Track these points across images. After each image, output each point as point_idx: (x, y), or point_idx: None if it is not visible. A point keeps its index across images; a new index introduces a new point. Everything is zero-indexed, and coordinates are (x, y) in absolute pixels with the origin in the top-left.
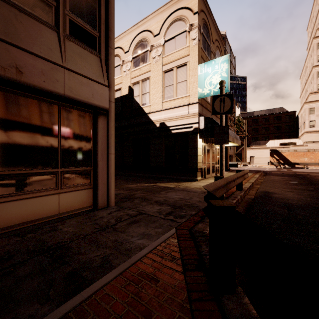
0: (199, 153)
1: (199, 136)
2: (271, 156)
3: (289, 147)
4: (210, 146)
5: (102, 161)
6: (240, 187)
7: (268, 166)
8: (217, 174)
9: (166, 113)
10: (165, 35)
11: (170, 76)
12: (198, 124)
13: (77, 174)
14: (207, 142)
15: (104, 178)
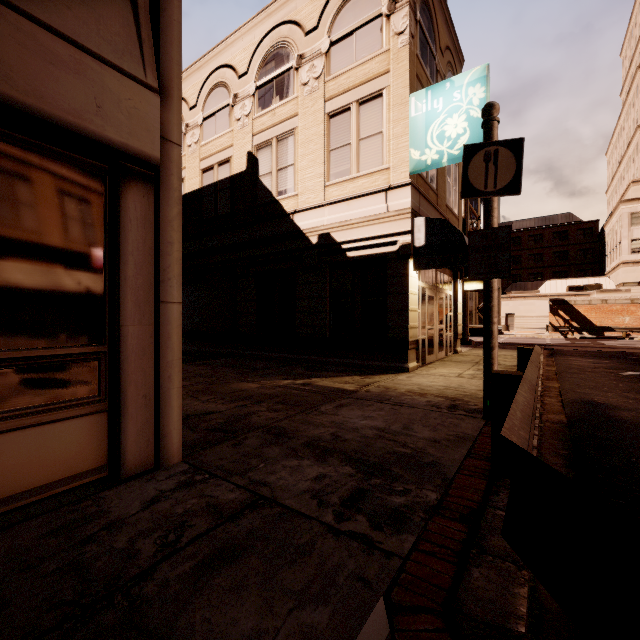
0: (413, 305)
1: (413, 265)
2: (552, 313)
3: (590, 294)
4: (435, 290)
5: (140, 325)
6: None
7: (547, 334)
8: (448, 353)
9: (333, 212)
10: (331, 29)
11: (344, 123)
12: (411, 236)
13: (43, 370)
14: (429, 281)
15: (148, 377)
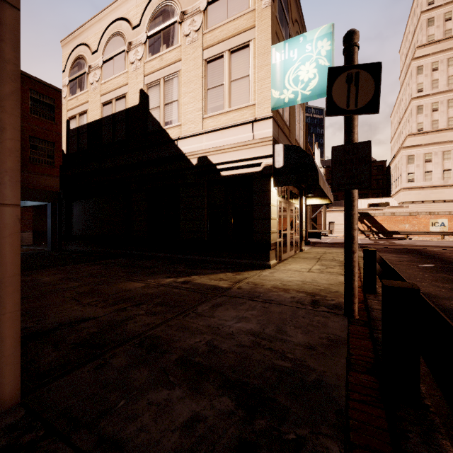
0: (273, 214)
1: (274, 182)
2: (360, 221)
3: (383, 209)
4: (287, 204)
5: None
6: (373, 286)
7: None
8: (296, 251)
9: (210, 139)
10: None
11: (218, 68)
12: (272, 159)
13: None
14: (283, 196)
15: None
